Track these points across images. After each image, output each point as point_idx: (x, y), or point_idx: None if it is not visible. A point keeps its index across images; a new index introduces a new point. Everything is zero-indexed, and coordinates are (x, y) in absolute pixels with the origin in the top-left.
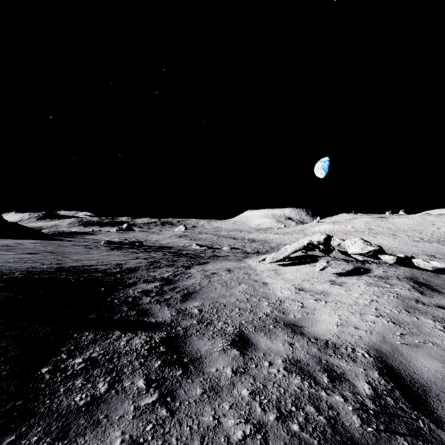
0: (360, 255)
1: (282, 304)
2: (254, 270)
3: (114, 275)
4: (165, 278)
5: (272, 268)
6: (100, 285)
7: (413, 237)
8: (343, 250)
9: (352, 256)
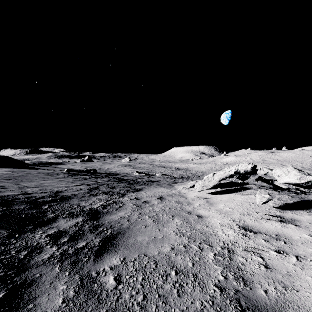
0: (292, 184)
1: (234, 258)
2: (185, 198)
3: (40, 206)
4: (93, 210)
5: (202, 196)
6: (3, 225)
7: (296, 166)
8: (268, 179)
9: (275, 184)
